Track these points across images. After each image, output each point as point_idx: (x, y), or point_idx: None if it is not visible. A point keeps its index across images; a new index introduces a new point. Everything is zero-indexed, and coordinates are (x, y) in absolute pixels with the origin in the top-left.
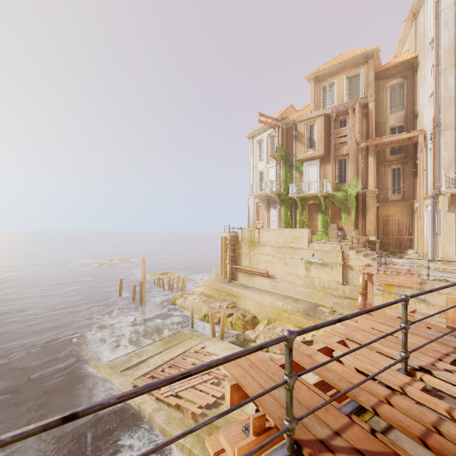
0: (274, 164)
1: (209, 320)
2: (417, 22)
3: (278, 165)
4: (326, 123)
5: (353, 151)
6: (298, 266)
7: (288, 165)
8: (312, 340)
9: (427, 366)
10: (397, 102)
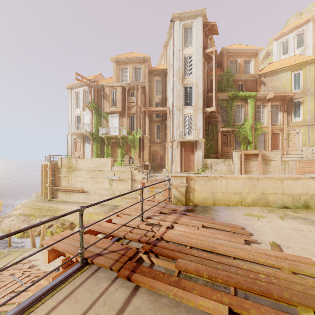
0: (88, 112)
1: (29, 235)
2: (167, 51)
3: (91, 113)
4: (123, 92)
5: (138, 112)
6: (104, 182)
7: (99, 114)
8: None
9: (150, 216)
10: (159, 90)
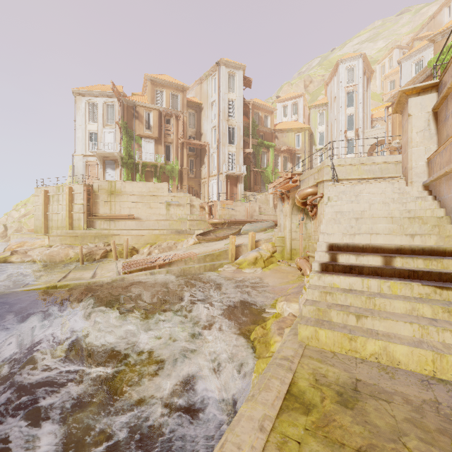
0: (114, 130)
1: (90, 259)
2: (202, 86)
3: (121, 133)
4: (159, 117)
5: (175, 142)
6: (160, 208)
7: (129, 136)
8: (202, 232)
9: None
10: (192, 123)
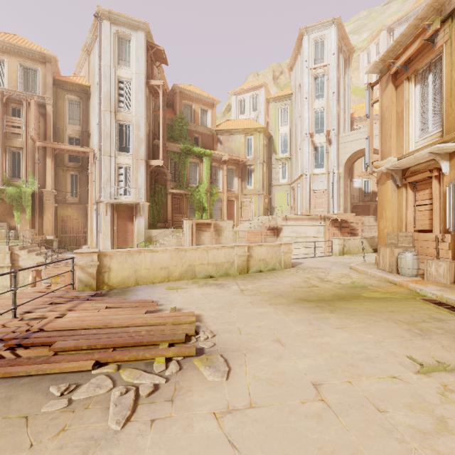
0: None
1: None
2: (90, 59)
3: None
4: None
5: (30, 147)
6: None
7: None
8: None
9: (31, 310)
10: (75, 117)
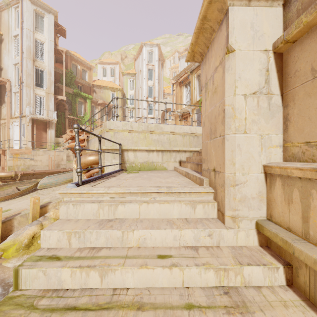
0: None
1: None
2: (2, 15)
3: None
4: None
5: None
6: None
7: None
8: None
9: None
10: None
